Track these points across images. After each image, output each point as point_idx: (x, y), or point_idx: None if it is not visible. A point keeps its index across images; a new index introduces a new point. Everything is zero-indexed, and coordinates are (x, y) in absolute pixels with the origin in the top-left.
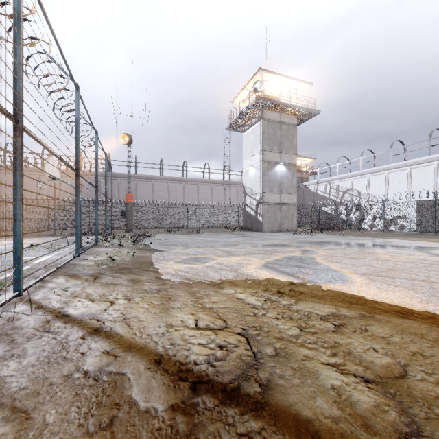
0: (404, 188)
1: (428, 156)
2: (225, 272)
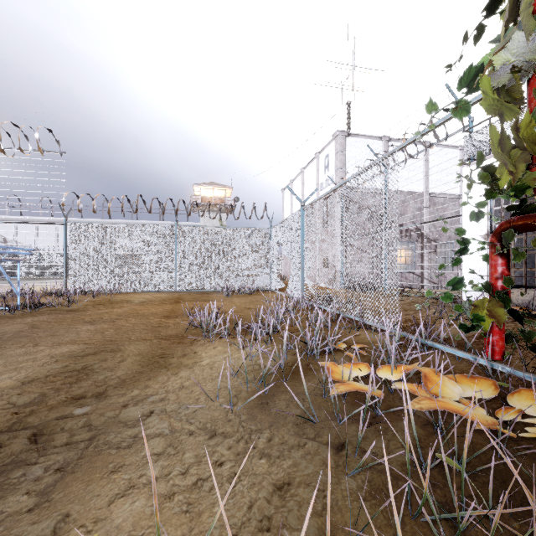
0: (53, 240)
1: (72, 218)
2: (4, 291)
